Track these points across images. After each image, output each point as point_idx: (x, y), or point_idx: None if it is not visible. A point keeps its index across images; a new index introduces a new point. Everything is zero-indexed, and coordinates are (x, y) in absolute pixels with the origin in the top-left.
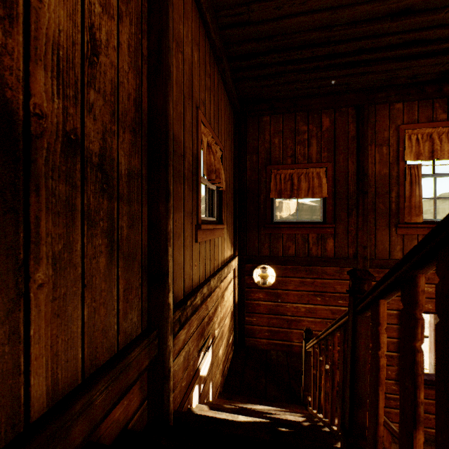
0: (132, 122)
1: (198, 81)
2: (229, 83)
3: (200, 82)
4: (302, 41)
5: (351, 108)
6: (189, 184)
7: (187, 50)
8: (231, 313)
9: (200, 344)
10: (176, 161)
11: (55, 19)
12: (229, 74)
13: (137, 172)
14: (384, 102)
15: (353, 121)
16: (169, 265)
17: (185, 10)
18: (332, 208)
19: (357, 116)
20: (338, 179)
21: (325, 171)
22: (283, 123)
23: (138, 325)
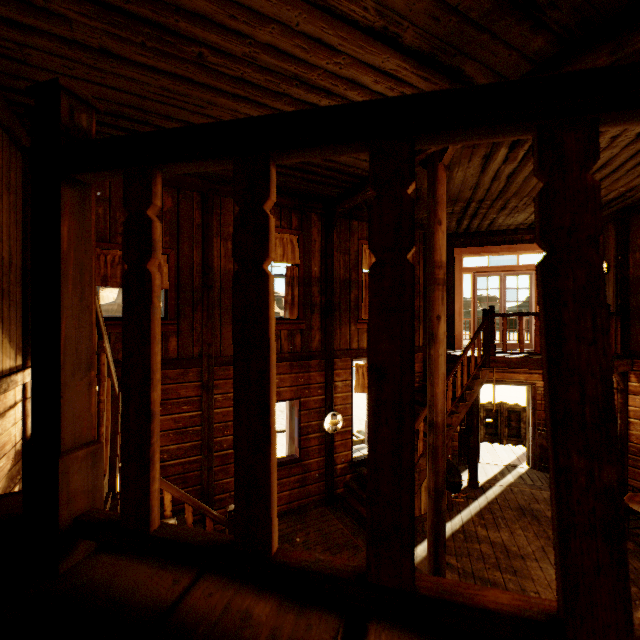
0: None
1: None
2: (4, 117)
3: None
4: (114, 110)
5: (197, 193)
6: None
7: None
8: (18, 453)
9: None
10: None
11: None
12: (1, 106)
13: None
14: (228, 197)
15: (200, 208)
16: None
17: None
18: (176, 301)
19: (203, 204)
20: (183, 270)
21: (167, 258)
22: (110, 188)
23: None
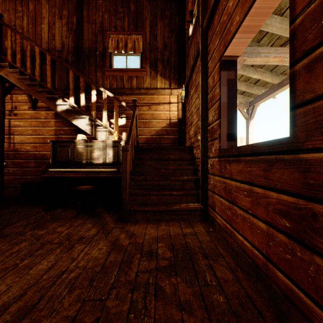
0: (73, 52)
1: (108, 23)
2: None
3: (111, 21)
4: None
5: None
6: (100, 58)
7: (99, 20)
8: (172, 124)
9: (111, 110)
10: (91, 54)
11: (58, 47)
12: None
13: (74, 60)
14: None
15: None
16: (79, 76)
17: (97, 10)
18: (199, 1)
19: None
20: None
21: None
22: None
23: (74, 88)
